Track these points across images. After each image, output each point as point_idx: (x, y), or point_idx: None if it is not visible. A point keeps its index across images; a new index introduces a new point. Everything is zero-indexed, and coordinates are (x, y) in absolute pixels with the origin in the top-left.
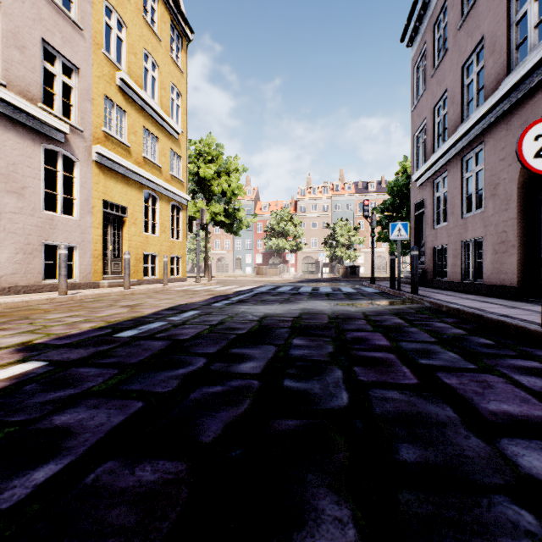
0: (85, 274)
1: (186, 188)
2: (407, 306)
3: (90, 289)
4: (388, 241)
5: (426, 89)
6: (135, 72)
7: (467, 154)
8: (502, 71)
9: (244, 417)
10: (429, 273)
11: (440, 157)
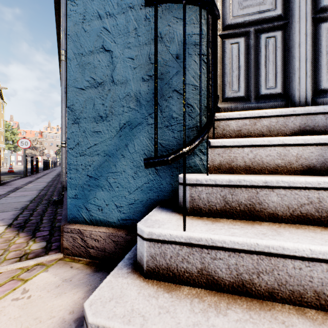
0: None
1: (4, 143)
2: None
3: None
4: None
5: None
6: None
7: None
8: None
9: None
10: None
11: None
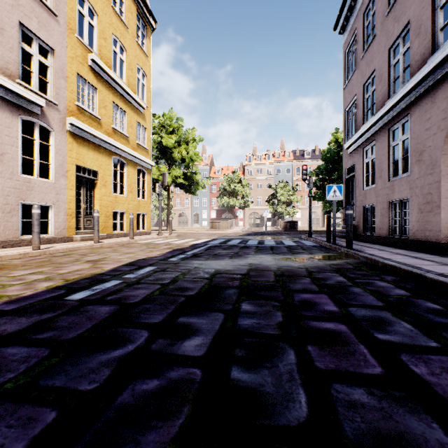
0: (59, 230)
1: (150, 155)
2: (345, 262)
3: (64, 243)
4: (322, 200)
5: (356, 69)
6: (105, 54)
7: (394, 125)
8: (427, 51)
9: (177, 446)
10: (359, 228)
11: (369, 128)
